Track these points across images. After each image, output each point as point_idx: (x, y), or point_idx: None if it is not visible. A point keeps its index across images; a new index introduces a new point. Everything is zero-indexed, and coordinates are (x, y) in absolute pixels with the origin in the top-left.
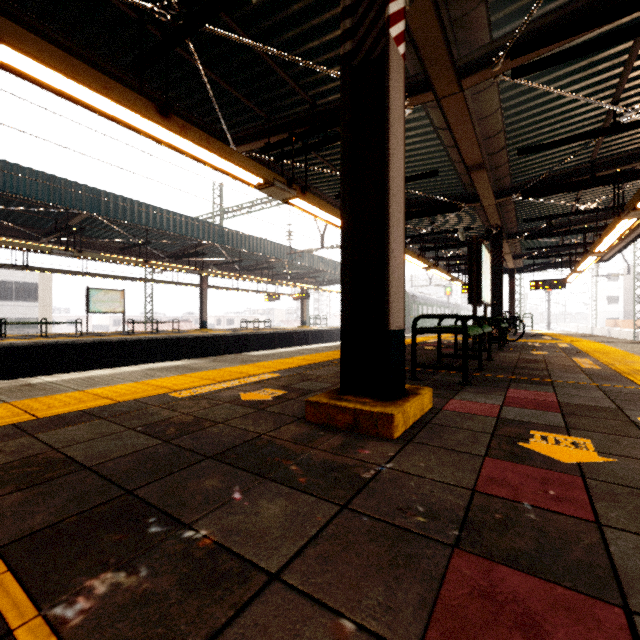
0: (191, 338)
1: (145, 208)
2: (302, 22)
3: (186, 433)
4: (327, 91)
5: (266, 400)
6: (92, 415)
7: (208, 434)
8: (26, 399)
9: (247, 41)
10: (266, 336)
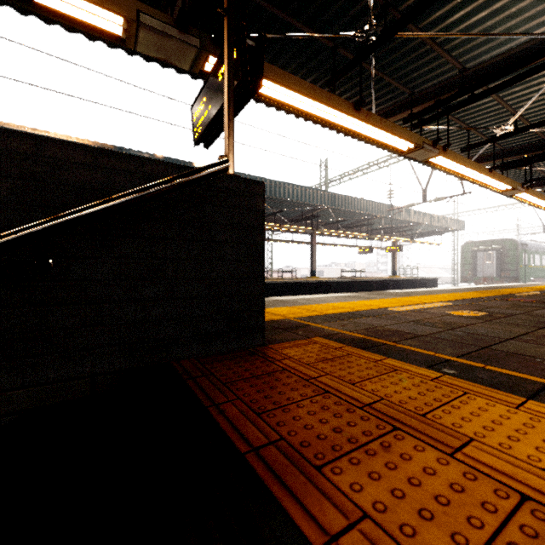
0: (310, 283)
1: (283, 185)
2: (475, 0)
3: (455, 327)
4: (480, 53)
5: (480, 316)
6: (359, 315)
7: (475, 329)
8: (295, 306)
9: (424, 34)
10: (366, 283)
